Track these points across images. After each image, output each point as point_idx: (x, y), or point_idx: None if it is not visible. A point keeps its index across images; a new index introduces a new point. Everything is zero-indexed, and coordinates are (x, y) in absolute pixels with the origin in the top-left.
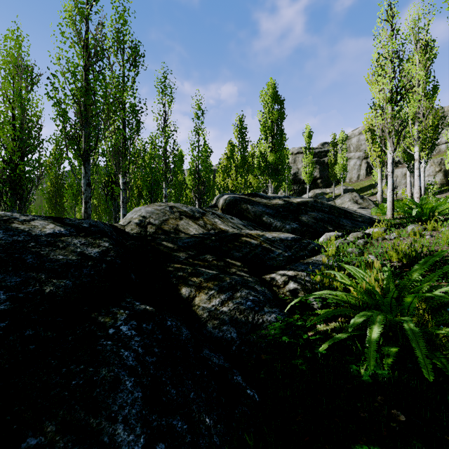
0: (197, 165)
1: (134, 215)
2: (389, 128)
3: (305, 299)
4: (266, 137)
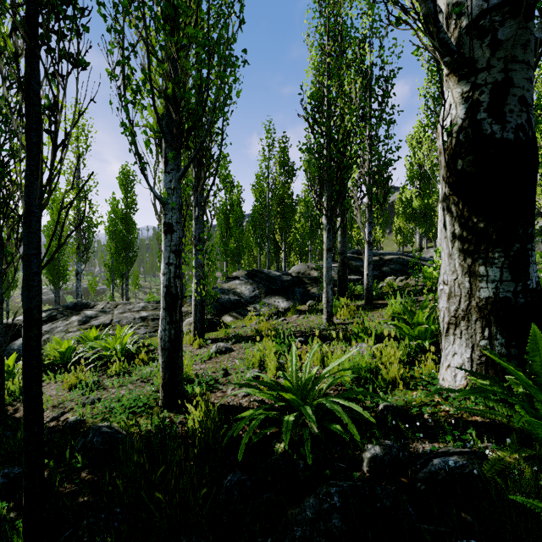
0: None
1: (294, 269)
2: None
3: None
4: (413, 182)
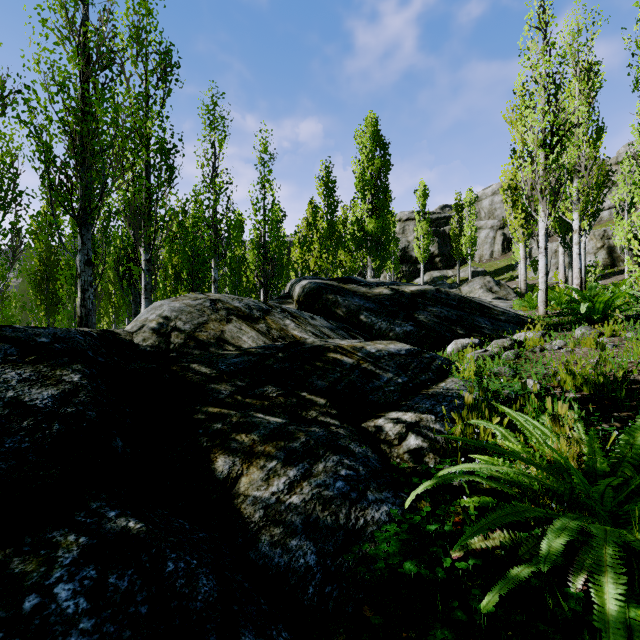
0: (262, 235)
1: (151, 314)
2: (542, 184)
3: (437, 467)
4: (364, 195)
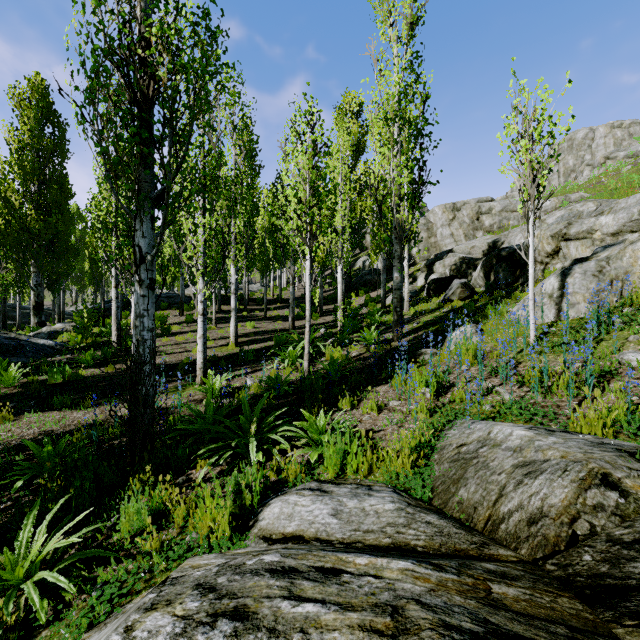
0: None
1: None
2: None
3: None
4: None
